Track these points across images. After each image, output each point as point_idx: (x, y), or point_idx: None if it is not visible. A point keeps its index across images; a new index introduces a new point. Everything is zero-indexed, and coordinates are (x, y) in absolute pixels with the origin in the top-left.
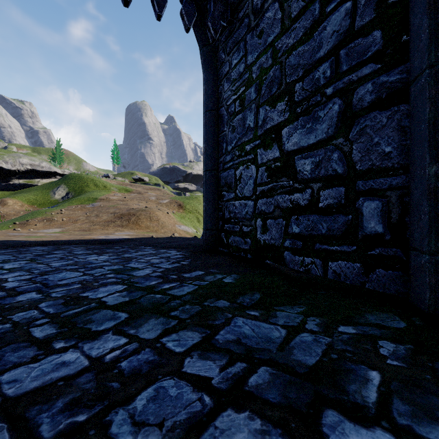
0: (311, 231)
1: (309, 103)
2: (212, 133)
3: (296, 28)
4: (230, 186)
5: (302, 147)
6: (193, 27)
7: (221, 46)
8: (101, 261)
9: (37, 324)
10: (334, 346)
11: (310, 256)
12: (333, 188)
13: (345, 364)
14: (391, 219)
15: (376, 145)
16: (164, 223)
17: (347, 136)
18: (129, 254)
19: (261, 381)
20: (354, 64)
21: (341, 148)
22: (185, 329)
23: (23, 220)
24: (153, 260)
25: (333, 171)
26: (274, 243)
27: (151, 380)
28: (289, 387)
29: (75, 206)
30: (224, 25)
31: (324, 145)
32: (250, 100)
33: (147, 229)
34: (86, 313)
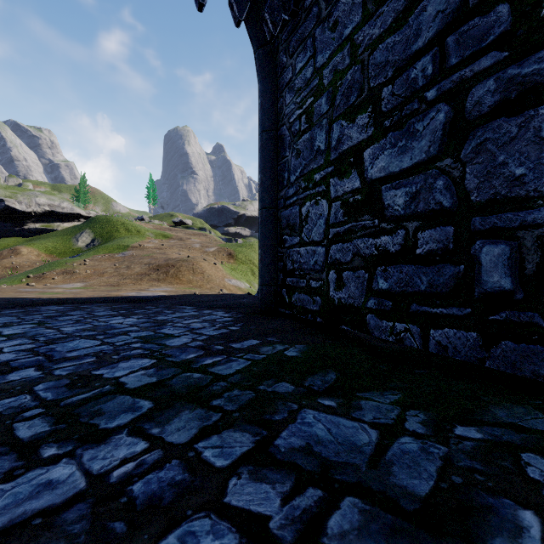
0: (404, 287)
1: (402, 113)
2: (270, 160)
3: (384, 13)
4: (293, 229)
5: (391, 174)
6: (246, 23)
7: (281, 46)
8: (127, 325)
9: (25, 417)
10: (454, 462)
11: (403, 321)
12: (436, 228)
13: (477, 496)
14: (524, 270)
15: (502, 165)
16: (210, 277)
17: (457, 155)
18: (163, 316)
19: (348, 526)
20: (467, 55)
21: (449, 172)
22: (231, 428)
23: (39, 273)
24: (193, 325)
25: (437, 204)
26: (352, 303)
27: (175, 518)
28: (394, 539)
29: (102, 256)
30: (286, 19)
31: (423, 169)
32: (319, 114)
33: (189, 284)
34: (95, 401)
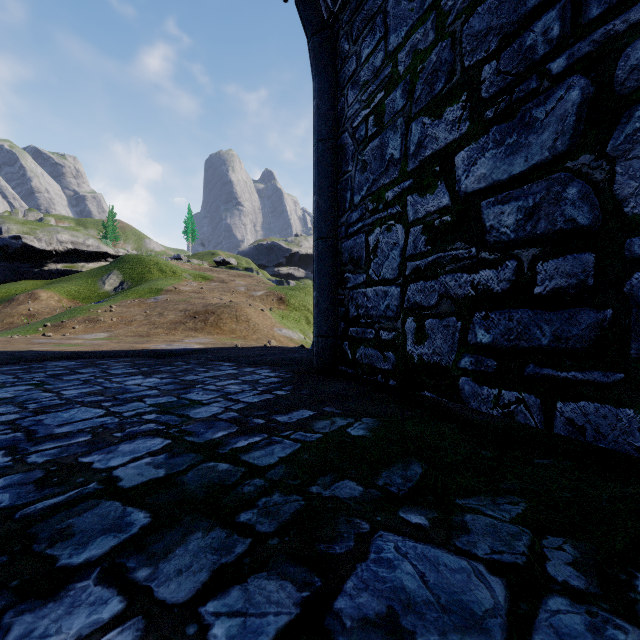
0: (515, 340)
1: (512, 96)
2: (328, 177)
3: None
4: (357, 264)
5: (496, 183)
6: (297, 3)
7: (342, 30)
8: (146, 388)
9: None
10: None
11: (514, 389)
12: (566, 256)
13: None
14: None
15: None
16: (257, 326)
17: (601, 148)
18: (193, 376)
19: None
20: None
21: (587, 174)
22: (264, 570)
23: (58, 321)
24: (229, 388)
25: (567, 221)
26: (438, 362)
27: None
28: None
29: (131, 301)
30: None
31: (545, 172)
32: (393, 112)
33: (231, 334)
34: (67, 510)
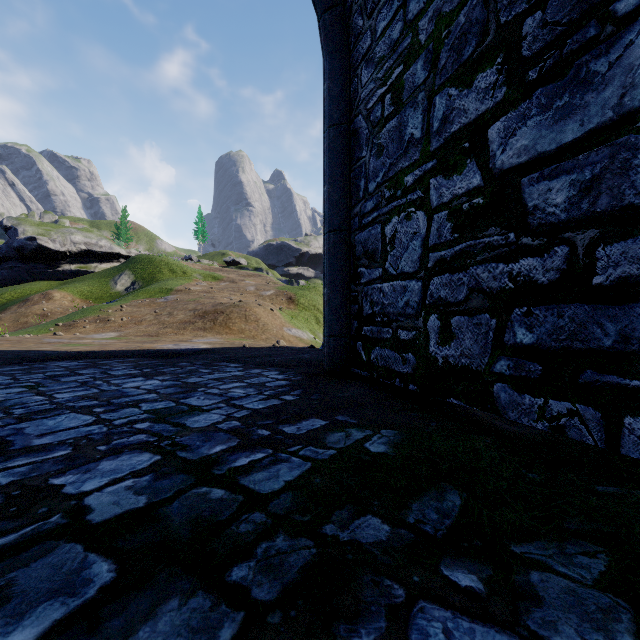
0: (567, 341)
1: (563, 50)
2: (339, 164)
3: None
4: (372, 257)
5: (541, 155)
6: None
7: (356, 5)
8: (144, 391)
9: None
10: None
11: (565, 399)
12: (637, 236)
13: None
14: None
15: None
16: (266, 326)
17: None
18: (197, 378)
19: None
20: None
21: None
22: None
23: (69, 320)
24: (233, 392)
25: (639, 194)
26: (467, 365)
27: None
28: None
29: (142, 301)
30: None
31: (608, 137)
32: (413, 87)
33: (240, 334)
34: (13, 557)
